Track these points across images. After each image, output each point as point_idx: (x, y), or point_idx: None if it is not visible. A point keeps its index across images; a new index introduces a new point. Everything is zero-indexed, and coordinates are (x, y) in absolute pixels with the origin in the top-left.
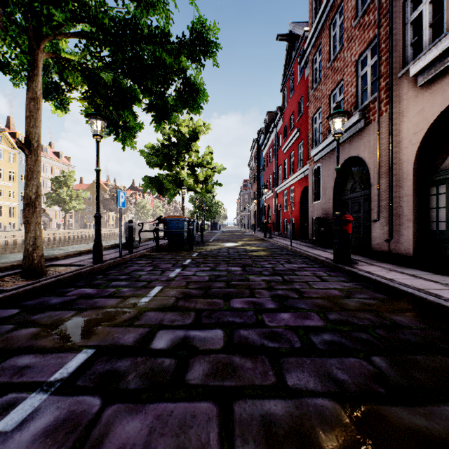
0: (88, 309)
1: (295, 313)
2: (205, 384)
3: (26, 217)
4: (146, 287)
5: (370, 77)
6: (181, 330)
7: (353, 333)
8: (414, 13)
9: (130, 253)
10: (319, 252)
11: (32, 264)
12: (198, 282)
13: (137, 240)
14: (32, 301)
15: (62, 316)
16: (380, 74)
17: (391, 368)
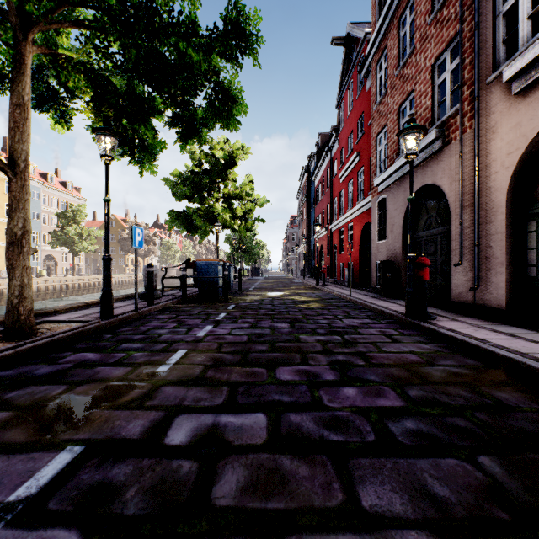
0: (84, 383)
1: (362, 387)
2: (240, 505)
3: (9, 260)
4: (166, 351)
5: (450, 85)
6: (208, 415)
7: (446, 418)
8: (507, 2)
9: (150, 305)
10: (386, 303)
11: (18, 320)
12: (233, 343)
13: (160, 289)
14: (12, 371)
15: (48, 394)
16: (463, 81)
17: (509, 476)
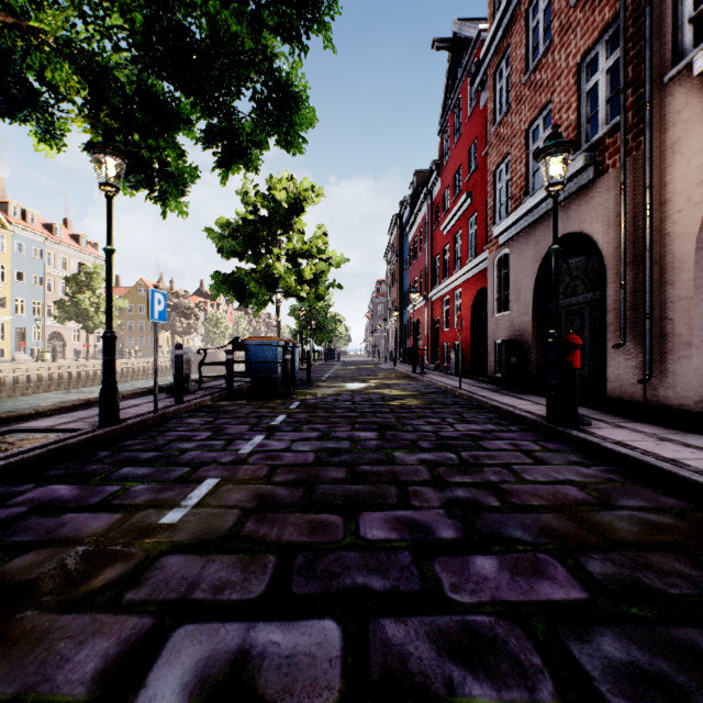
0: (31, 548)
1: (506, 556)
2: None
3: None
4: (186, 482)
5: (605, 91)
6: (234, 625)
7: (675, 632)
8: None
9: (179, 403)
10: (512, 400)
11: None
12: (293, 467)
13: (197, 379)
14: None
15: None
16: (626, 82)
17: None
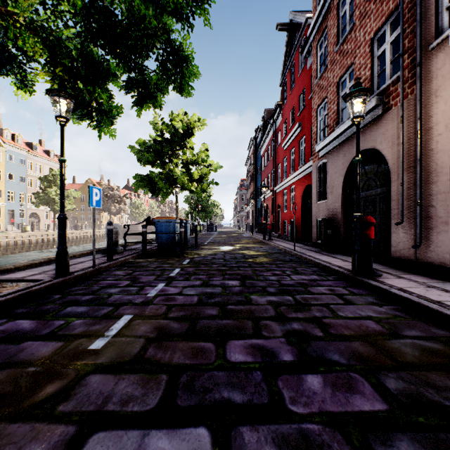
0: None
1: (328, 375)
2: None
3: None
4: (110, 317)
5: (390, 56)
6: (133, 432)
7: None
8: None
9: (110, 261)
10: (328, 258)
11: None
12: (183, 306)
13: (123, 244)
14: None
15: None
16: (404, 50)
17: None
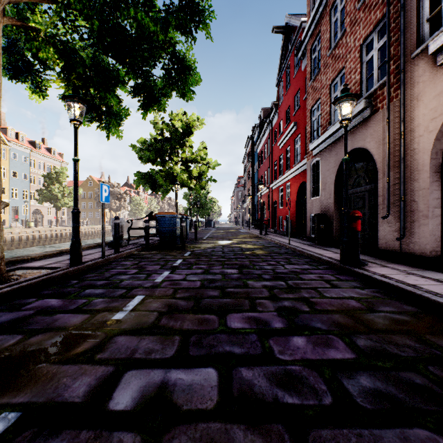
0: (40, 332)
1: (311, 336)
2: None
3: None
4: (125, 297)
5: (377, 61)
6: (158, 370)
7: (401, 374)
8: None
9: (116, 253)
10: (320, 251)
11: None
12: (188, 289)
13: (127, 238)
14: None
15: (1, 345)
16: (389, 57)
17: None
